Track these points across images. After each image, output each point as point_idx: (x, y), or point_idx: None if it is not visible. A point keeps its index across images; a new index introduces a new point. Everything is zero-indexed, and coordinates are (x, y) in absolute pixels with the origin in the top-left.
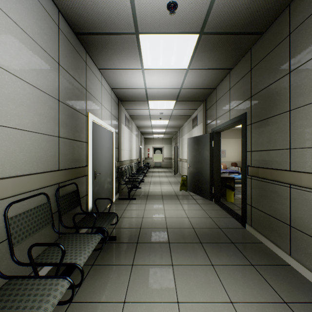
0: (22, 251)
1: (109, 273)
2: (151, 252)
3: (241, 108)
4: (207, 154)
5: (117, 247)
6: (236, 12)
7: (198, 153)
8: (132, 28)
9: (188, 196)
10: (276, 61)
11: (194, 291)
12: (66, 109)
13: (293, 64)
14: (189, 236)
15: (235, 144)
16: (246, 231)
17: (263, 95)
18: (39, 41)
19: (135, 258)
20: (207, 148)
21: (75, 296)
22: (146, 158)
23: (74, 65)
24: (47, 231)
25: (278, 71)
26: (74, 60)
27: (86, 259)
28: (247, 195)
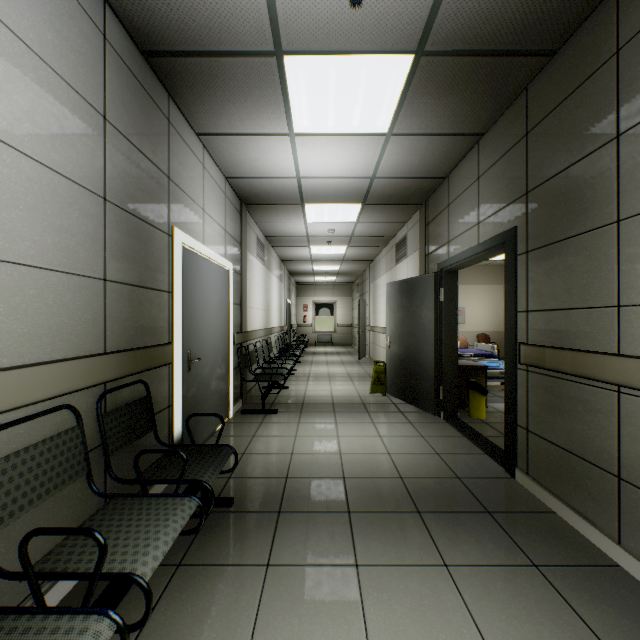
0: (15, 540)
1: (215, 585)
2: (309, 535)
3: (503, 219)
4: (430, 318)
5: (235, 523)
6: (498, 4)
7: (410, 315)
8: (269, 40)
9: (388, 406)
10: (585, 113)
11: (407, 631)
12: (122, 219)
13: (626, 118)
14: (393, 497)
15: (485, 295)
16: (516, 484)
17: (554, 188)
18: (56, 63)
19: (275, 548)
20: (429, 305)
21: None
22: (299, 325)
23: (142, 123)
24: (77, 491)
25: (591, 134)
26: (142, 113)
27: (158, 560)
28: (519, 407)
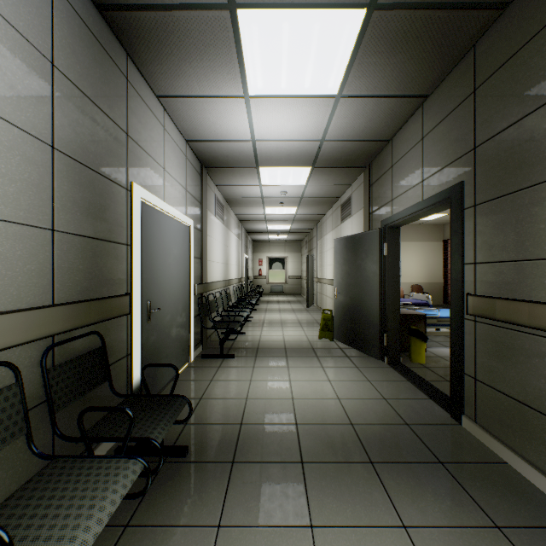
0: None
1: None
2: (262, 489)
3: (449, 175)
4: (374, 270)
5: (188, 475)
6: None
7: (355, 267)
8: None
9: (335, 351)
10: (542, 61)
11: None
12: (74, 169)
13: None
14: (345, 445)
15: (418, 251)
16: (464, 432)
17: (505, 141)
18: None
19: (227, 505)
20: (373, 259)
21: None
22: (255, 277)
23: (97, 77)
24: (17, 451)
25: None
26: (97, 66)
27: None
28: (466, 356)
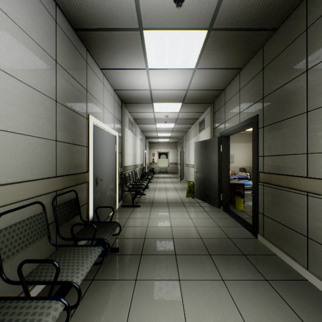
0: (14, 266)
1: (110, 289)
2: (156, 265)
3: (252, 111)
4: (216, 159)
5: (120, 260)
6: (248, 6)
7: (206, 158)
8: (136, 23)
9: (195, 203)
10: (291, 59)
11: (203, 311)
12: (64, 111)
13: (310, 61)
14: (197, 247)
15: (243, 148)
16: (258, 241)
17: (276, 95)
18: (33, 35)
19: (139, 272)
20: (215, 153)
21: (73, 316)
22: (150, 163)
23: (74, 64)
24: (43, 244)
25: (294, 69)
26: (74, 58)
27: (83, 276)
28: (259, 203)
